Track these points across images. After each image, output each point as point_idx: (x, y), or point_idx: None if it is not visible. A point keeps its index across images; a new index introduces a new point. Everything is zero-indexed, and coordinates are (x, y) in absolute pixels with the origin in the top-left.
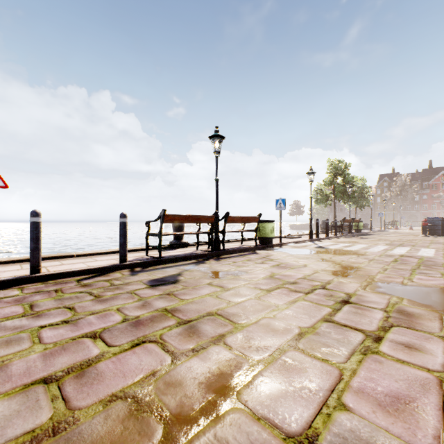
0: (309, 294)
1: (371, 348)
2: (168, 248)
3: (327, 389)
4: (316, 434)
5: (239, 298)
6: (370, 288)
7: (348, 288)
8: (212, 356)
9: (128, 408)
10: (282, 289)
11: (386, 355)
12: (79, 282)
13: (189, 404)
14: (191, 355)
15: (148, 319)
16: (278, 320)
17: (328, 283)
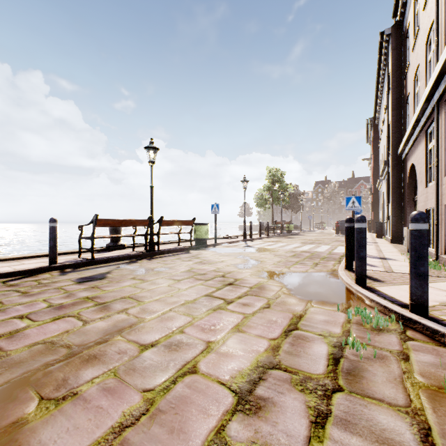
0: (208, 281)
1: (222, 307)
2: (104, 250)
3: (178, 327)
4: (157, 343)
5: (152, 286)
6: (256, 274)
7: (240, 276)
8: (114, 320)
9: (46, 346)
10: (190, 279)
11: (227, 309)
12: (5, 283)
13: (88, 341)
14: (99, 320)
15: (70, 304)
16: (173, 298)
17: (229, 273)
